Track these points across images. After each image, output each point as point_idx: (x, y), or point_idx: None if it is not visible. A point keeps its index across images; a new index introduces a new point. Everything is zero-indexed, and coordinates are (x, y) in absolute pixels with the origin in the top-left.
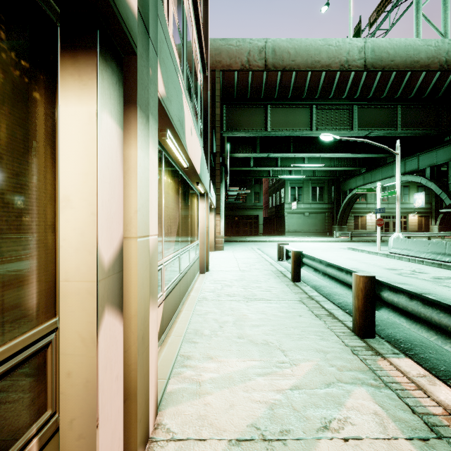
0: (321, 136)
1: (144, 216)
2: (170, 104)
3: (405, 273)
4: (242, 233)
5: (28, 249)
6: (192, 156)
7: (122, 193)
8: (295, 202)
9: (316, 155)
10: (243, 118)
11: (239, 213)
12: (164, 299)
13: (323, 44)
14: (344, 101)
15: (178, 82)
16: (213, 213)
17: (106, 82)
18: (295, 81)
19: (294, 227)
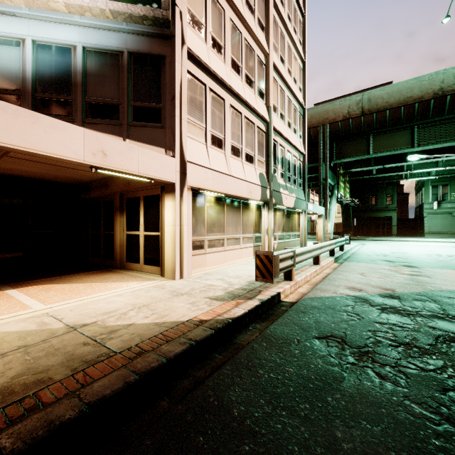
0: (407, 158)
1: (270, 223)
2: (276, 201)
3: (433, 255)
4: (373, 234)
5: (260, 227)
6: (287, 205)
7: (268, 221)
8: (435, 202)
9: (438, 159)
10: (349, 148)
11: (369, 215)
12: (277, 243)
13: (415, 82)
14: (450, 116)
15: (279, 193)
16: (321, 218)
17: (266, 209)
18: (390, 116)
19: (438, 229)
